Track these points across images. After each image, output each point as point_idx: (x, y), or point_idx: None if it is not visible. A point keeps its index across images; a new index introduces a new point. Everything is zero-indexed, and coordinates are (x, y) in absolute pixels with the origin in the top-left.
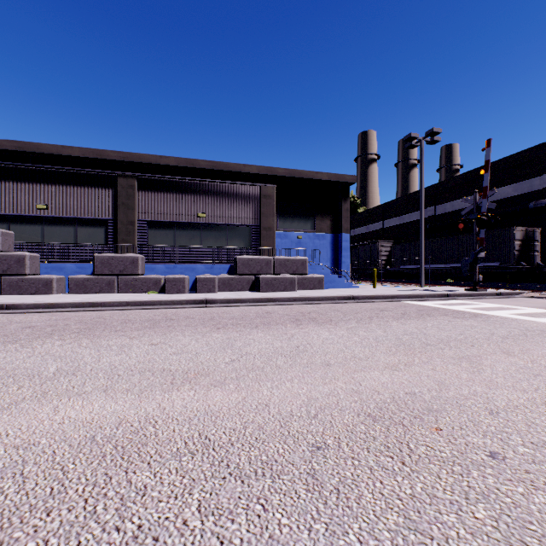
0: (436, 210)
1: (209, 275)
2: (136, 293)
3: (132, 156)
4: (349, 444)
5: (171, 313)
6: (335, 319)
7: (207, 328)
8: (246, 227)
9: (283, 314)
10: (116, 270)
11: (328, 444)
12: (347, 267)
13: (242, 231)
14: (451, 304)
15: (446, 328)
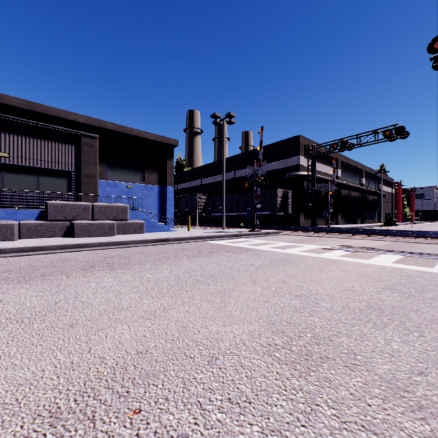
0: (236, 174)
1: (5, 221)
2: None
3: None
4: None
5: None
6: (134, 262)
7: None
8: (65, 172)
9: (82, 260)
10: None
11: None
12: (172, 214)
13: (60, 176)
14: (237, 242)
15: (222, 263)
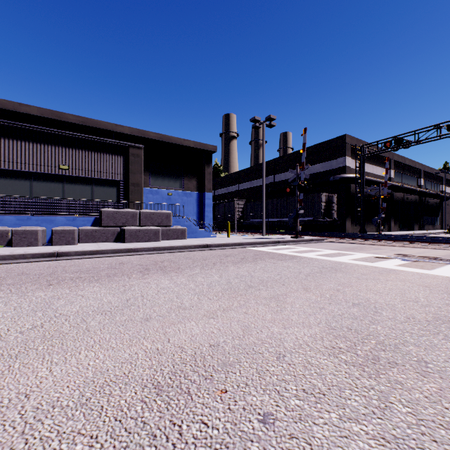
0: (275, 178)
1: (68, 227)
2: None
3: None
4: (104, 446)
5: (3, 269)
6: (183, 266)
7: (36, 285)
8: (114, 182)
9: (136, 264)
10: None
11: None
12: (210, 220)
13: (110, 185)
14: (279, 249)
15: (269, 270)
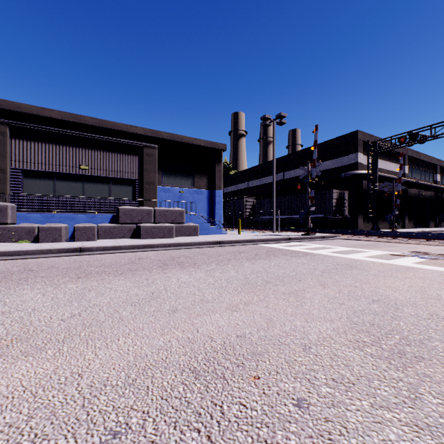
0: (284, 175)
1: (88, 224)
2: (5, 242)
3: (9, 104)
4: (156, 420)
5: (34, 263)
6: (199, 262)
7: (67, 278)
8: (130, 180)
9: (154, 259)
10: None
11: (130, 424)
12: (220, 217)
13: (126, 184)
14: (291, 246)
15: (284, 266)
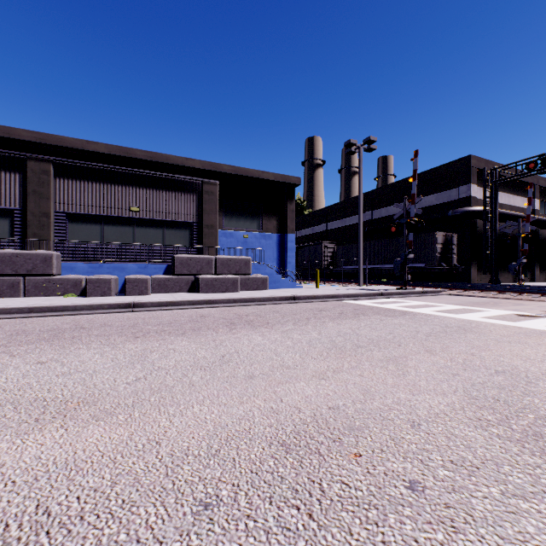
0: (373, 214)
1: (141, 276)
2: (50, 296)
3: (51, 138)
4: (248, 494)
5: (85, 320)
6: (273, 321)
7: (123, 337)
8: (187, 224)
9: (219, 317)
10: (22, 269)
11: (221, 497)
12: (293, 267)
13: (182, 228)
14: (384, 303)
15: (378, 328)
